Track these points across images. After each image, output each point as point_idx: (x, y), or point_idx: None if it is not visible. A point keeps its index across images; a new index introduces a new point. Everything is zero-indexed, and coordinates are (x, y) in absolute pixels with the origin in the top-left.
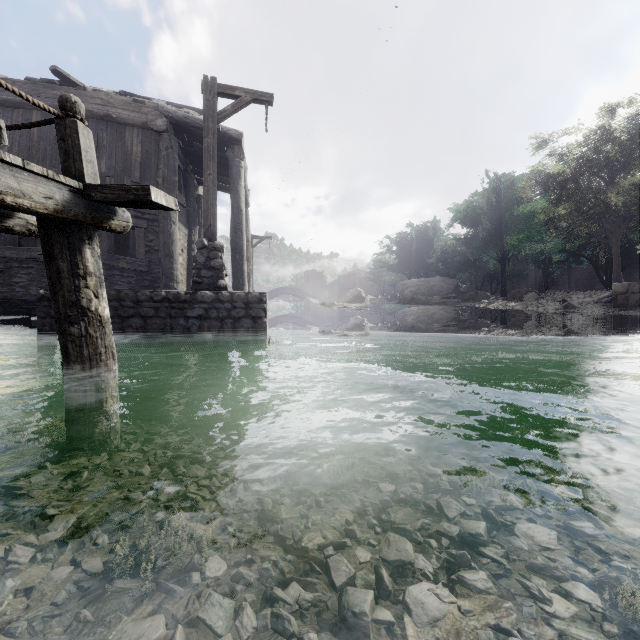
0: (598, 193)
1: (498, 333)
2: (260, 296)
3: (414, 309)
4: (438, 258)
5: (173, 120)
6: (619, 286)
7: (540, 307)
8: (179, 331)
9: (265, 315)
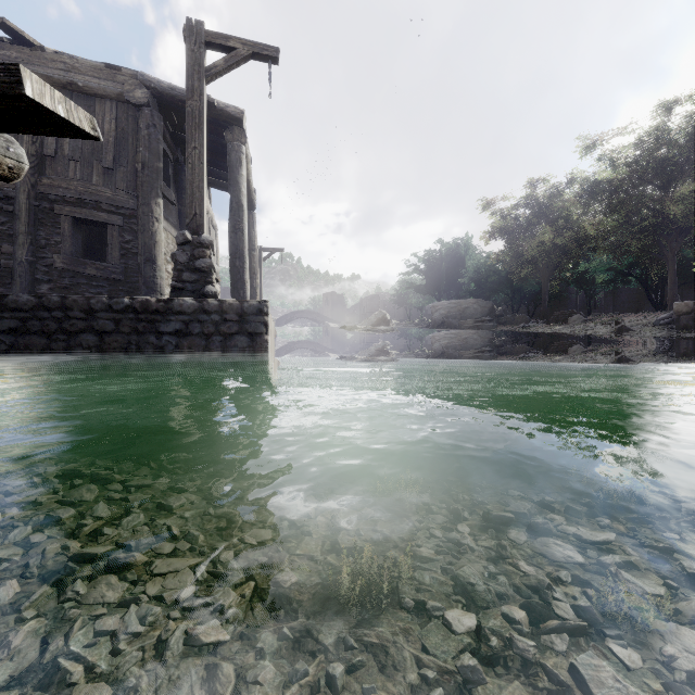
0: (655, 201)
1: (547, 359)
2: (259, 305)
3: (445, 334)
4: (471, 278)
5: (156, 92)
6: (682, 305)
7: (589, 330)
8: (148, 352)
9: (266, 331)
